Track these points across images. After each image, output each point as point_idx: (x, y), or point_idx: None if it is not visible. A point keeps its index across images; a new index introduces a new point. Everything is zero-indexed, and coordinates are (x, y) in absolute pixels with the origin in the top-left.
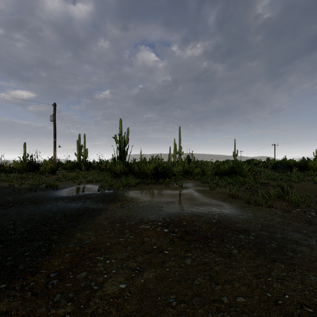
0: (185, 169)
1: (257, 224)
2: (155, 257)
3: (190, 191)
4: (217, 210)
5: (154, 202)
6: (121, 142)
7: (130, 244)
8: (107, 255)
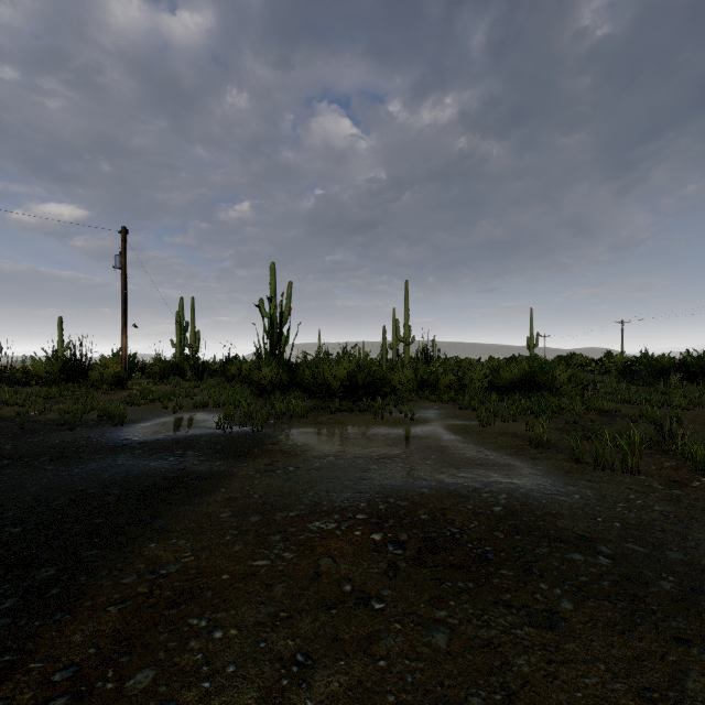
0: (421, 376)
1: (610, 519)
2: (349, 620)
3: (433, 429)
4: (502, 480)
5: (347, 458)
6: (274, 315)
7: (282, 578)
8: (219, 614)
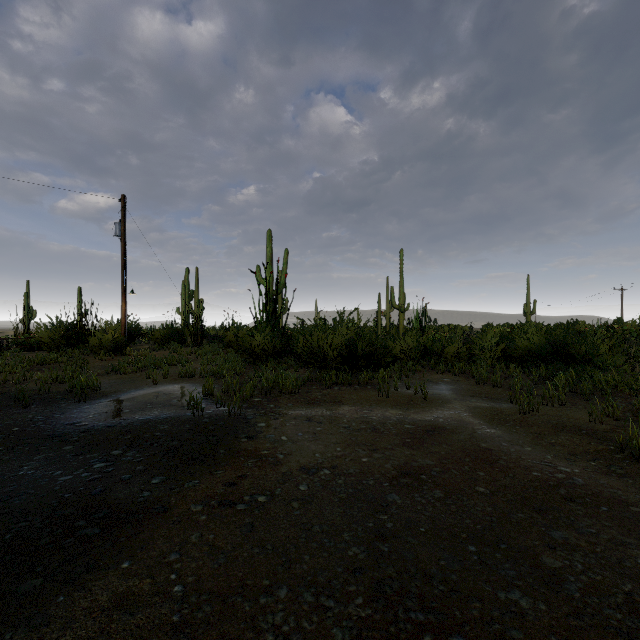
0: (424, 344)
1: None
2: None
3: (457, 415)
4: None
5: (349, 473)
6: (271, 282)
7: None
8: None
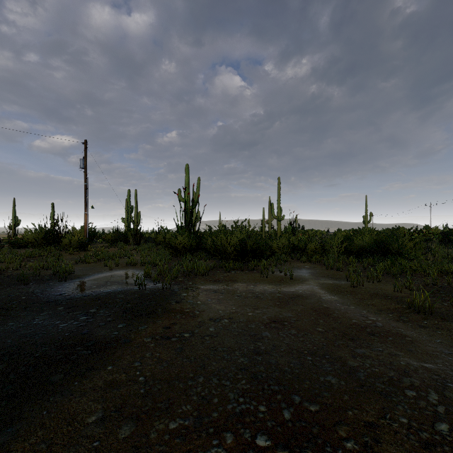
0: (293, 243)
1: None
2: None
3: (311, 288)
4: (413, 363)
5: (240, 321)
6: (188, 200)
7: None
8: None
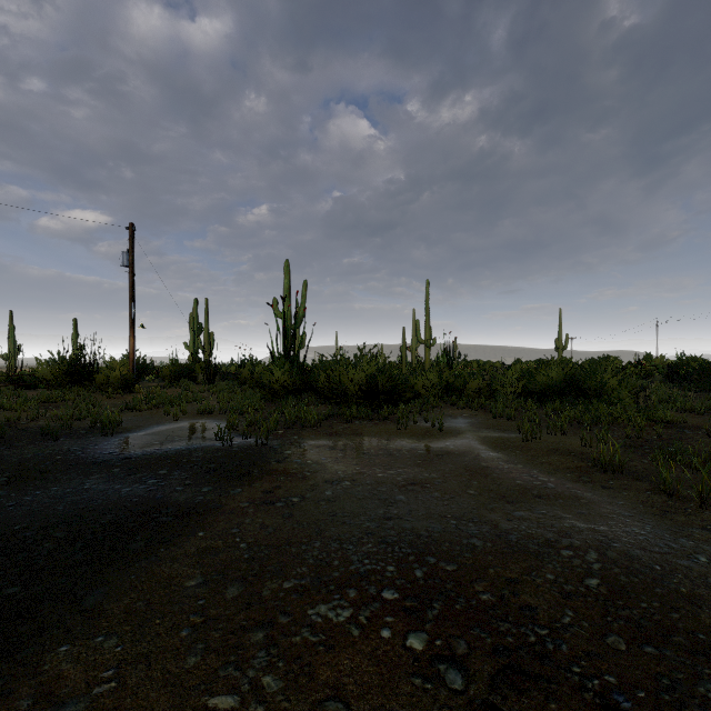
0: (446, 380)
1: None
2: None
3: (467, 443)
4: (580, 525)
5: (367, 483)
6: (288, 316)
7: None
8: None
